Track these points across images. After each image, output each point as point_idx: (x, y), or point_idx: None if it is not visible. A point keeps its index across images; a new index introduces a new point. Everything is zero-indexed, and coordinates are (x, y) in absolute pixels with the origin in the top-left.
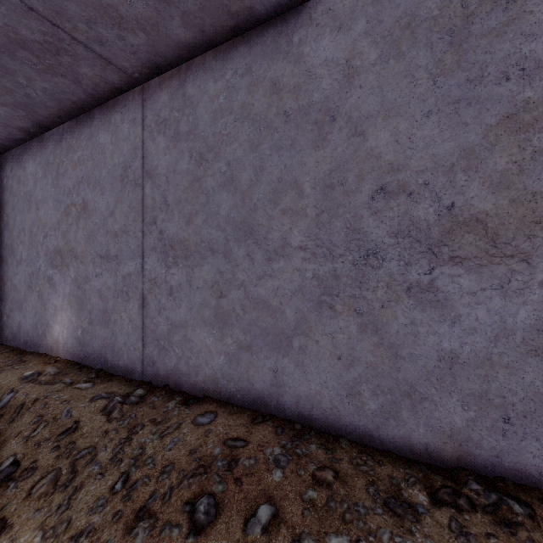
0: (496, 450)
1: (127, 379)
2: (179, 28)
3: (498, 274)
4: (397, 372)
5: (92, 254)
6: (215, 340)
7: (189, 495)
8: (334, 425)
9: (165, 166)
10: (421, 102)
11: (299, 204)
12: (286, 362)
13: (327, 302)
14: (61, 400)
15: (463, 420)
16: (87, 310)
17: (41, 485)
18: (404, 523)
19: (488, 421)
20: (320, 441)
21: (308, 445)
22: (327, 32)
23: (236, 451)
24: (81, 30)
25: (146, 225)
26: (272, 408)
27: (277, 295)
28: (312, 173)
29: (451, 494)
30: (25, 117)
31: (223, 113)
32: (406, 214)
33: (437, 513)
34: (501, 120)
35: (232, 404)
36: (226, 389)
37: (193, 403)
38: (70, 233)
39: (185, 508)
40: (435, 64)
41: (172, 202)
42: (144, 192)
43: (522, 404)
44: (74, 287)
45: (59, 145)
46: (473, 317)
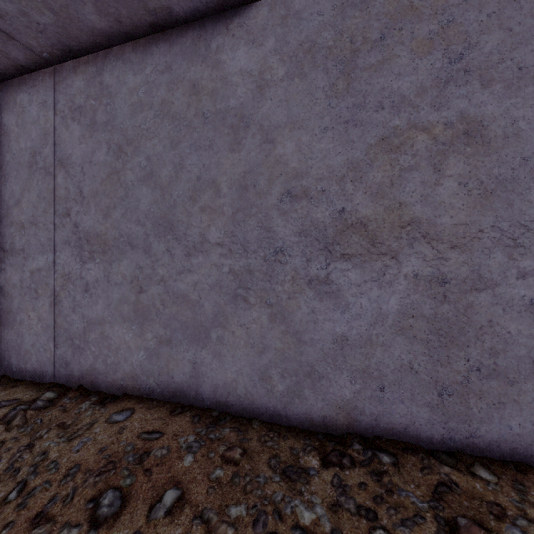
0: (375, 414)
1: (36, 384)
2: (92, 14)
3: (376, 269)
4: (301, 356)
5: None
6: (135, 336)
7: (94, 493)
8: (248, 409)
9: (81, 156)
10: (319, 119)
11: (216, 203)
12: (204, 354)
13: (241, 295)
14: None
15: (351, 392)
16: None
17: None
18: (296, 486)
19: (369, 391)
20: (234, 425)
21: (222, 430)
22: (242, 44)
23: (150, 444)
24: None
25: (58, 217)
26: (192, 399)
27: (196, 289)
28: (229, 174)
29: (338, 455)
30: None
31: (143, 107)
32: (308, 216)
33: (324, 473)
34: (378, 141)
35: (151, 399)
36: (145, 384)
37: (110, 402)
38: None
39: (88, 506)
40: (330, 88)
41: (88, 194)
42: (56, 181)
43: (392, 374)
44: None
45: None
46: (358, 305)
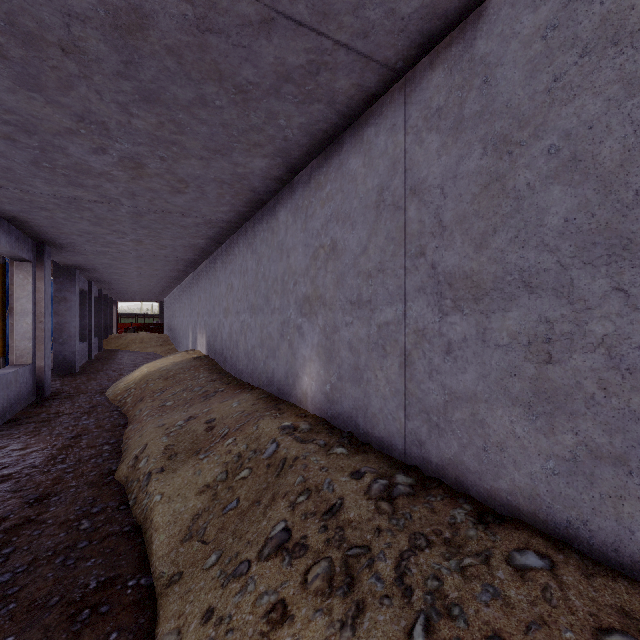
0: None
1: (384, 455)
2: None
3: None
4: None
5: (341, 300)
6: (535, 432)
7: None
8: None
9: (439, 173)
10: None
11: None
12: None
13: None
14: (319, 465)
15: None
16: (336, 363)
17: (315, 575)
18: None
19: None
20: None
21: None
22: None
23: None
24: (346, 27)
25: (409, 258)
26: None
27: None
28: None
29: None
30: (281, 164)
31: (553, 54)
32: None
33: None
34: None
35: (575, 549)
36: (559, 518)
37: (495, 523)
38: (318, 278)
39: None
40: None
41: (451, 221)
42: (407, 215)
43: None
44: (322, 337)
45: (308, 186)
46: None
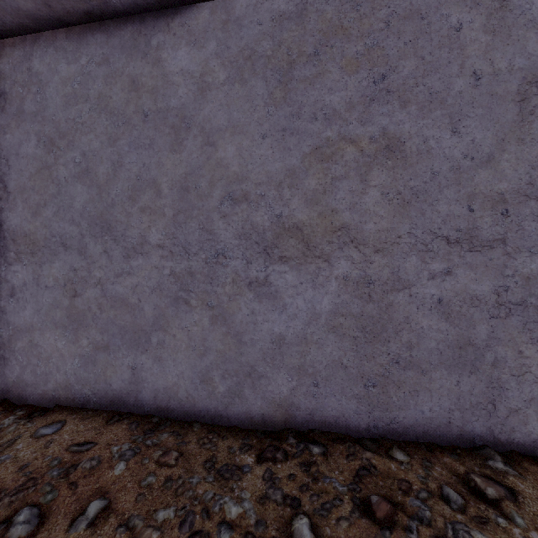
0: (310, 409)
1: None
2: None
3: (311, 271)
4: (241, 357)
5: None
6: (69, 343)
7: (8, 514)
8: (190, 412)
9: (5, 147)
10: (259, 125)
11: (157, 204)
12: (145, 358)
13: (183, 297)
14: None
15: (288, 389)
16: None
17: None
18: (228, 483)
19: (304, 387)
20: (174, 429)
21: (161, 435)
22: (184, 44)
23: (79, 456)
24: None
25: None
26: (131, 406)
27: (135, 292)
28: (170, 175)
29: (273, 450)
30: None
31: (78, 99)
32: (248, 219)
33: (257, 469)
34: (312, 150)
35: (87, 409)
36: (80, 394)
37: (39, 415)
38: None
39: None
40: (269, 96)
41: (14, 189)
42: None
43: (325, 370)
44: None
45: None
46: (294, 306)
